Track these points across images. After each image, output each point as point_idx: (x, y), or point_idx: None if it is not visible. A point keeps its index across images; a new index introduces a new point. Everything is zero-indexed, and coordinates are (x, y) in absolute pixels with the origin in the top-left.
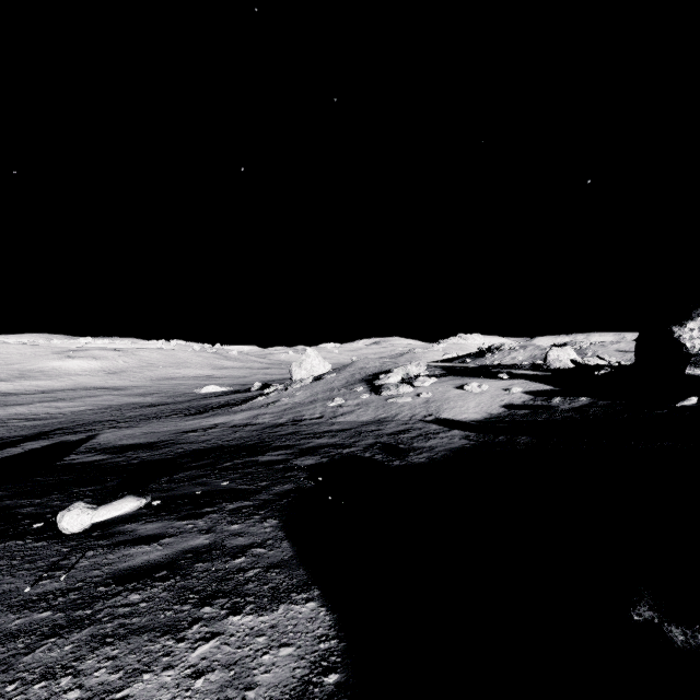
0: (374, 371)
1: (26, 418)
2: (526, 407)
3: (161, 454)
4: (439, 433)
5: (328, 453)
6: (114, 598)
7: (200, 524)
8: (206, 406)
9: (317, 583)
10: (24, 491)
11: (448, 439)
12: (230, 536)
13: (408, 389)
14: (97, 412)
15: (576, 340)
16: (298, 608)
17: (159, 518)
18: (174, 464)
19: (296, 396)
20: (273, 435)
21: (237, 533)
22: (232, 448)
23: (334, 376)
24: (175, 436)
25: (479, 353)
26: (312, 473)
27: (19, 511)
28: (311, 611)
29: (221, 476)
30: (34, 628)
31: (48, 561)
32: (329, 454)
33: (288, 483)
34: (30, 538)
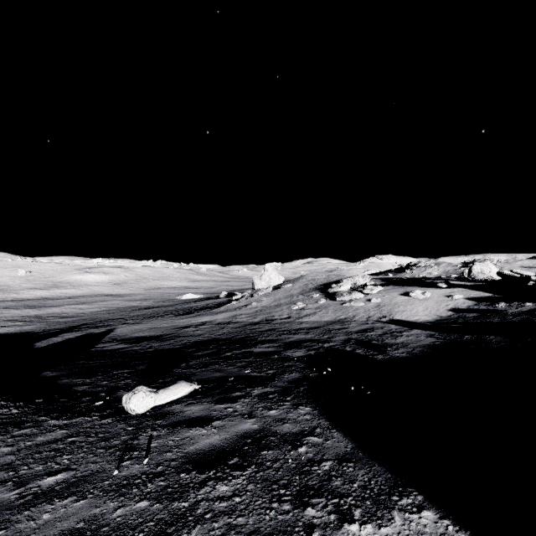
0: (324, 282)
1: (60, 316)
2: (473, 311)
3: (169, 344)
4: (402, 332)
5: (311, 346)
6: (203, 489)
7: (238, 408)
8: (189, 308)
9: (409, 484)
10: (75, 372)
11: (415, 336)
12: (274, 422)
13: (360, 296)
14: (109, 313)
15: (484, 258)
16: (416, 519)
17: (197, 401)
18: (183, 352)
19: (263, 301)
20: (255, 331)
21: (279, 419)
22: (226, 341)
23: (290, 286)
24: (175, 331)
25: (399, 269)
26: (307, 363)
27: (76, 389)
28: (435, 524)
29: (229, 364)
30: (139, 522)
31: (120, 440)
32: (313, 347)
33: (293, 372)
34: (94, 415)
